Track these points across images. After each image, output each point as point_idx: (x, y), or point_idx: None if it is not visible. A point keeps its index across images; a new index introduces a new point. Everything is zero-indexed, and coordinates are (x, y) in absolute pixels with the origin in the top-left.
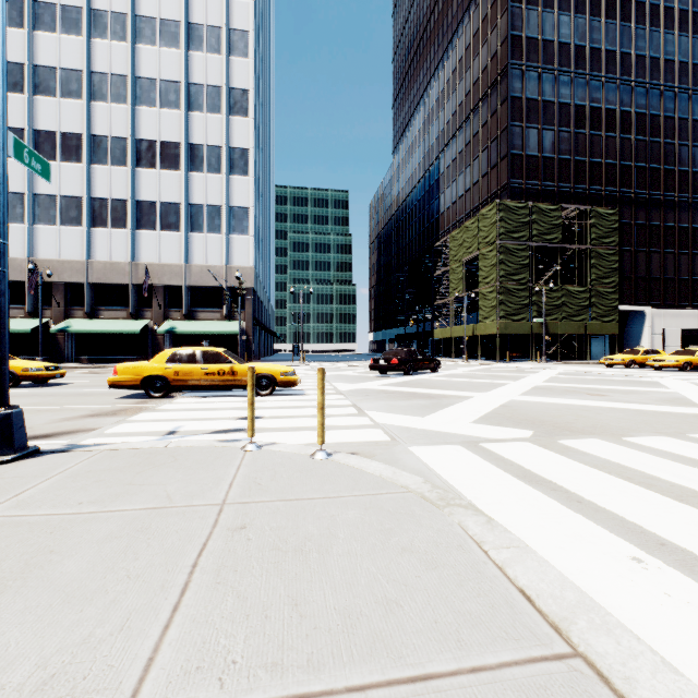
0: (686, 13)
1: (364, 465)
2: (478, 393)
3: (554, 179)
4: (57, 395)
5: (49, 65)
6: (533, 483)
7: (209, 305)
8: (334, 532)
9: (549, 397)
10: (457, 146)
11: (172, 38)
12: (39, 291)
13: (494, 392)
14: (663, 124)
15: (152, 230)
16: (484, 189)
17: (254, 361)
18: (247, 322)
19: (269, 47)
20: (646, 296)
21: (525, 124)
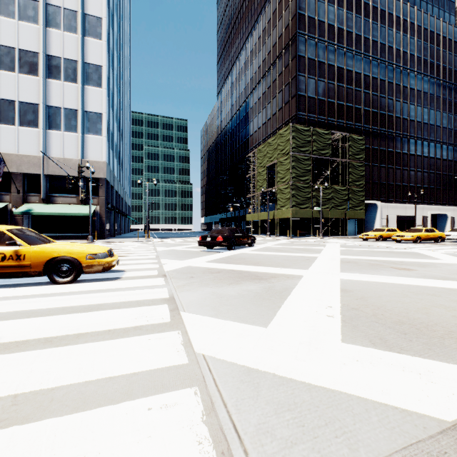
0: (399, 19)
1: None
2: (301, 270)
3: (325, 114)
4: None
5: None
6: None
7: (67, 192)
8: None
9: (369, 274)
10: (261, 89)
11: None
12: None
13: (315, 268)
14: (387, 86)
15: (10, 125)
16: (280, 118)
17: (108, 238)
18: (100, 206)
19: (126, 2)
20: (378, 194)
21: (307, 75)
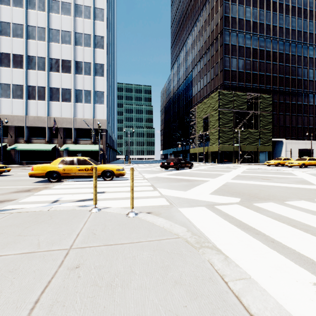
0: (300, 9)
1: (155, 220)
2: (211, 178)
3: (243, 81)
4: (3, 181)
5: (7, 21)
6: (246, 230)
7: (85, 137)
8: (133, 269)
9: (244, 180)
10: (200, 66)
11: (67, 11)
12: (1, 130)
13: (219, 178)
14: (291, 58)
15: (57, 101)
16: (212, 85)
17: (107, 163)
18: (103, 145)
19: (114, 18)
20: (283, 134)
21: (230, 56)
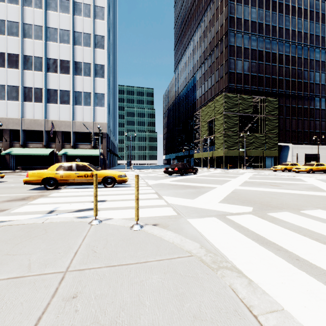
0: (307, 10)
1: (163, 234)
2: (218, 185)
3: (249, 84)
4: None
5: (1, 19)
6: (265, 245)
7: (85, 141)
8: (142, 299)
9: (253, 187)
10: (204, 68)
11: (66, 9)
12: None
13: (226, 184)
14: (297, 61)
15: (55, 104)
16: (217, 88)
17: (107, 169)
18: (103, 149)
19: (115, 17)
20: (289, 138)
21: (236, 58)
